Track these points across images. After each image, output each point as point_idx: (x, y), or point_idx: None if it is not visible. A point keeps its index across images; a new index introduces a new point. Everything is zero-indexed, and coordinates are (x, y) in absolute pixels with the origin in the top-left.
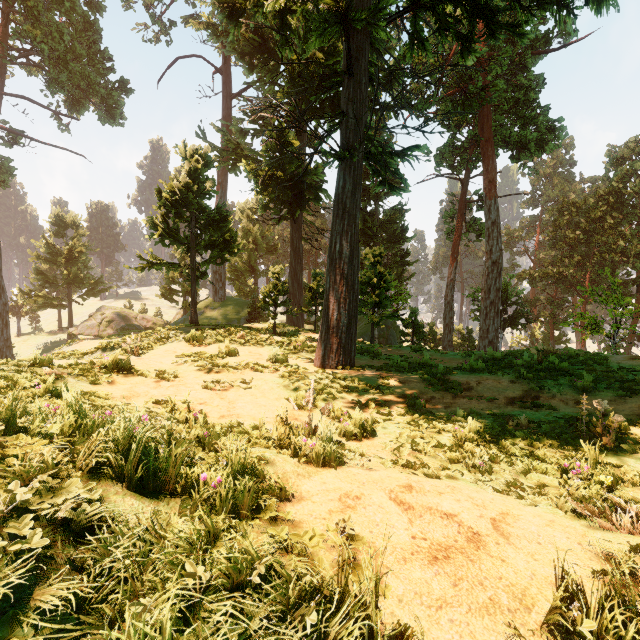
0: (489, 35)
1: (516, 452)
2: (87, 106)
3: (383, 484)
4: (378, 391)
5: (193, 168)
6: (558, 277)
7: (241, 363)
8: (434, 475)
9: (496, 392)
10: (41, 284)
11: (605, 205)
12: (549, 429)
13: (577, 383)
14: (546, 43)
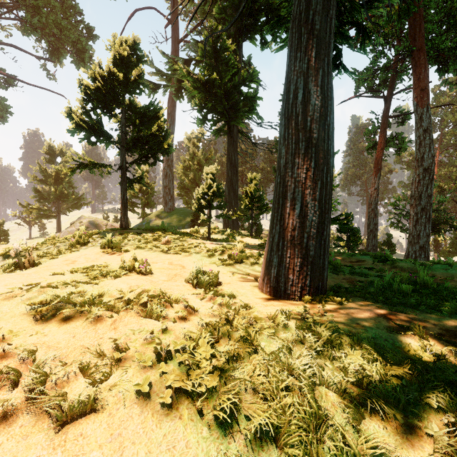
0: None
1: None
2: (64, 54)
3: None
4: (453, 398)
5: (119, 56)
6: None
7: (125, 295)
8: None
9: None
10: (37, 199)
11: None
12: None
13: None
14: None
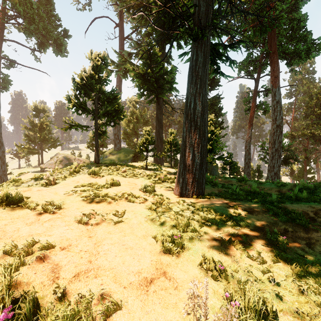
0: None
1: None
2: (48, 46)
3: None
4: (235, 223)
5: (95, 65)
6: (310, 135)
7: (118, 194)
8: None
9: None
10: (27, 142)
11: None
12: None
13: None
14: None
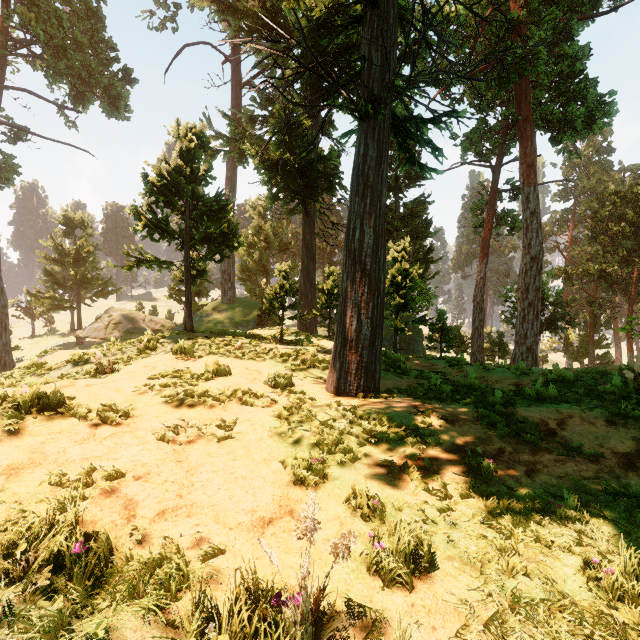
0: None
1: None
2: (92, 99)
3: None
4: (419, 440)
5: (185, 148)
6: (600, 275)
7: (225, 392)
8: None
9: (595, 442)
10: (50, 285)
11: None
12: None
13: None
14: (593, 7)
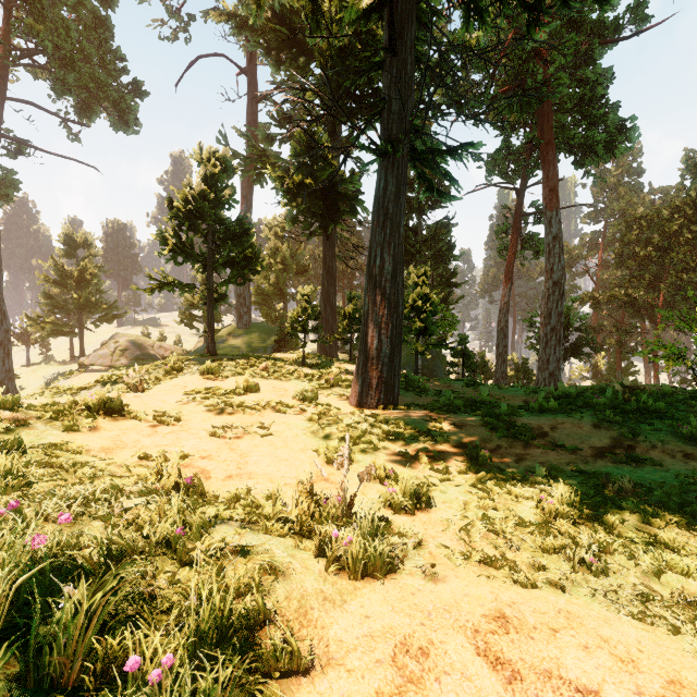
0: (562, 3)
1: (635, 537)
2: (98, 112)
3: (460, 614)
4: (429, 438)
5: (209, 173)
6: (626, 300)
7: (260, 402)
8: (529, 583)
9: (578, 440)
10: (50, 309)
11: (681, 217)
12: (664, 496)
13: (682, 429)
14: (615, 31)
